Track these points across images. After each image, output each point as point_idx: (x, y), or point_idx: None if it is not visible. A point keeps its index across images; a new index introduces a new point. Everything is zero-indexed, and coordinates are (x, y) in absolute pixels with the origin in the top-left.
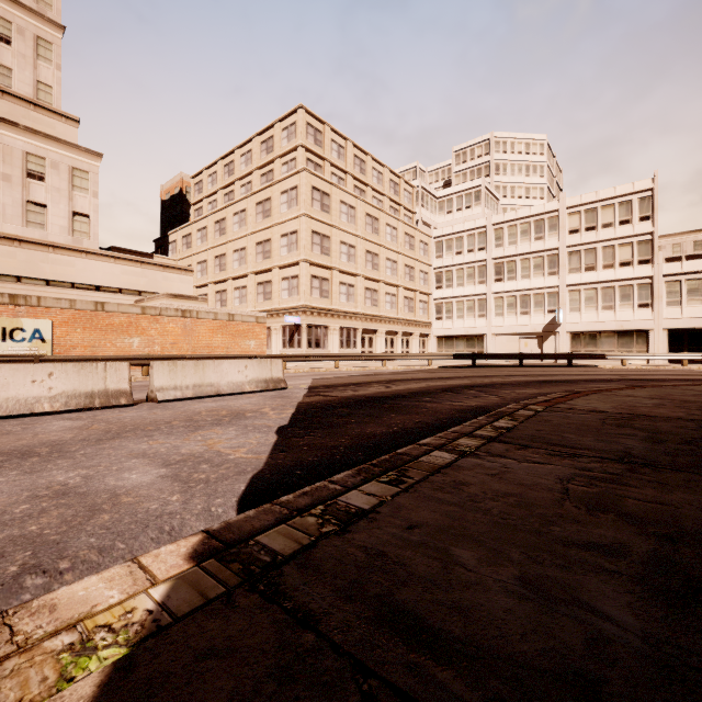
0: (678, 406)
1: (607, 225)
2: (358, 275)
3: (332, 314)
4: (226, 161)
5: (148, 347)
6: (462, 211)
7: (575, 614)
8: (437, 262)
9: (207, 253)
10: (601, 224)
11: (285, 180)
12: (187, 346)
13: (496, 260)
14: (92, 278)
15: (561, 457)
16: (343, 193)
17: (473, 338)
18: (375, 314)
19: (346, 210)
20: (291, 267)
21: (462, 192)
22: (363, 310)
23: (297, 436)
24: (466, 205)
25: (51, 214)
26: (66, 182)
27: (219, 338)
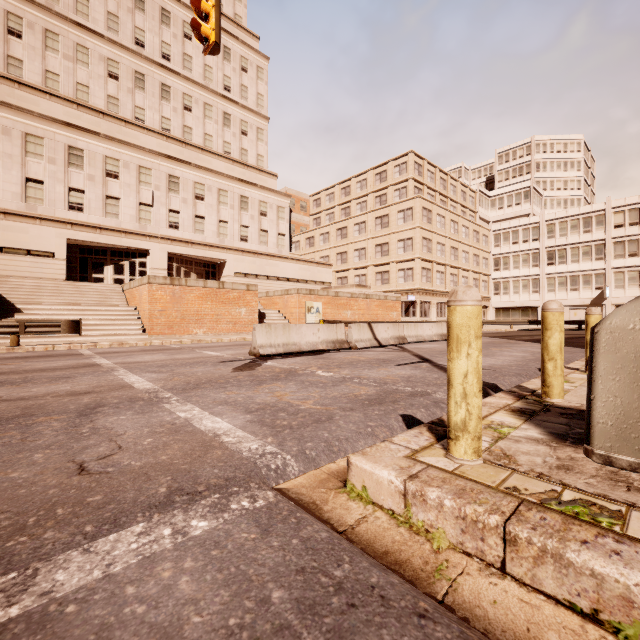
0: None
1: None
2: (446, 265)
3: (433, 293)
4: (343, 186)
5: (353, 316)
6: (512, 207)
7: None
8: (495, 250)
9: (330, 251)
10: None
11: (402, 203)
12: (367, 315)
13: (548, 248)
14: (286, 273)
15: None
16: (438, 208)
17: (527, 309)
18: None
19: (439, 219)
20: (406, 262)
21: (512, 192)
22: (449, 290)
23: None
24: (516, 202)
25: (269, 236)
26: (275, 215)
27: (381, 311)
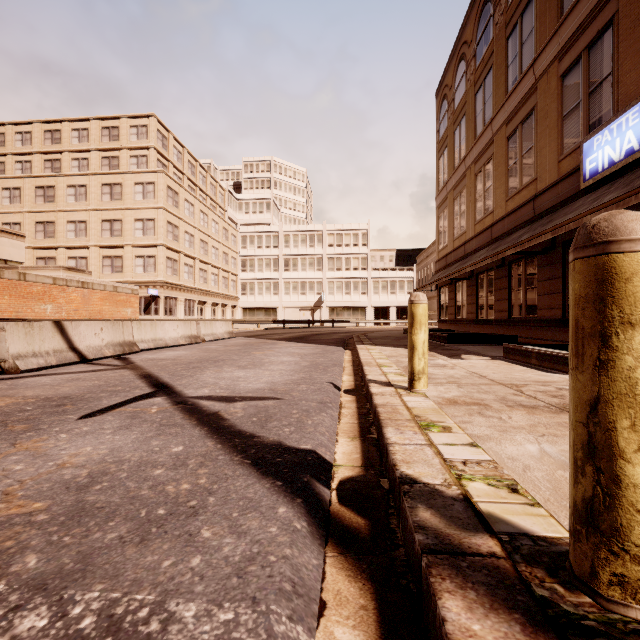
0: (395, 334)
1: (347, 245)
2: (195, 258)
3: (180, 288)
4: (48, 127)
5: (58, 313)
6: (257, 214)
7: (405, 343)
8: (242, 251)
9: (22, 216)
10: (344, 244)
11: (141, 174)
12: (85, 312)
13: (285, 256)
14: None
15: (386, 339)
16: (187, 193)
17: (269, 309)
18: (206, 289)
19: (188, 206)
20: (147, 247)
21: (257, 200)
22: (199, 286)
23: (313, 343)
24: (260, 210)
25: None
26: None
27: (107, 306)
